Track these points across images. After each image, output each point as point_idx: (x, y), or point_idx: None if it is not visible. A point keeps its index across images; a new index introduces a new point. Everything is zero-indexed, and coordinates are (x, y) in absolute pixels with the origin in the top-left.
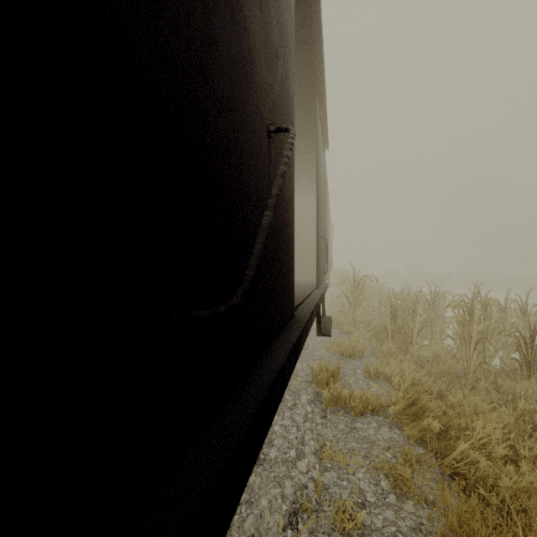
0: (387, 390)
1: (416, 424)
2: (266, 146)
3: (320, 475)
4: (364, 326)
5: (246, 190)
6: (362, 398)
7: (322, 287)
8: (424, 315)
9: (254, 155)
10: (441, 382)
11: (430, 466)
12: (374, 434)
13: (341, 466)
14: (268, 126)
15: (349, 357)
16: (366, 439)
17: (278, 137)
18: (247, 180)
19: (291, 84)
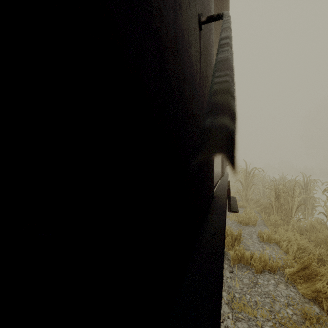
0: (278, 252)
1: (309, 285)
2: (197, 34)
3: (234, 327)
4: (254, 203)
5: (181, 59)
6: (261, 259)
7: (226, 175)
8: (301, 196)
9: (188, 30)
10: (321, 248)
11: (327, 324)
12: (274, 290)
13: (249, 317)
14: (199, 15)
15: (245, 224)
16: (267, 294)
17: (205, 39)
18: (182, 49)
19: (212, 7)
